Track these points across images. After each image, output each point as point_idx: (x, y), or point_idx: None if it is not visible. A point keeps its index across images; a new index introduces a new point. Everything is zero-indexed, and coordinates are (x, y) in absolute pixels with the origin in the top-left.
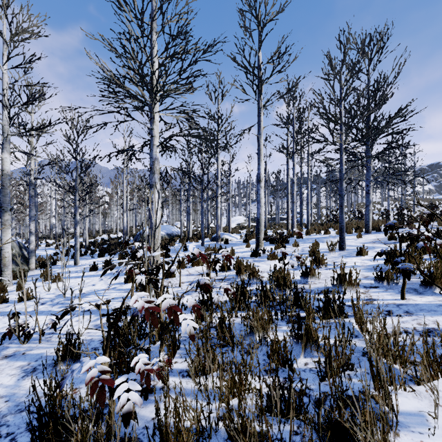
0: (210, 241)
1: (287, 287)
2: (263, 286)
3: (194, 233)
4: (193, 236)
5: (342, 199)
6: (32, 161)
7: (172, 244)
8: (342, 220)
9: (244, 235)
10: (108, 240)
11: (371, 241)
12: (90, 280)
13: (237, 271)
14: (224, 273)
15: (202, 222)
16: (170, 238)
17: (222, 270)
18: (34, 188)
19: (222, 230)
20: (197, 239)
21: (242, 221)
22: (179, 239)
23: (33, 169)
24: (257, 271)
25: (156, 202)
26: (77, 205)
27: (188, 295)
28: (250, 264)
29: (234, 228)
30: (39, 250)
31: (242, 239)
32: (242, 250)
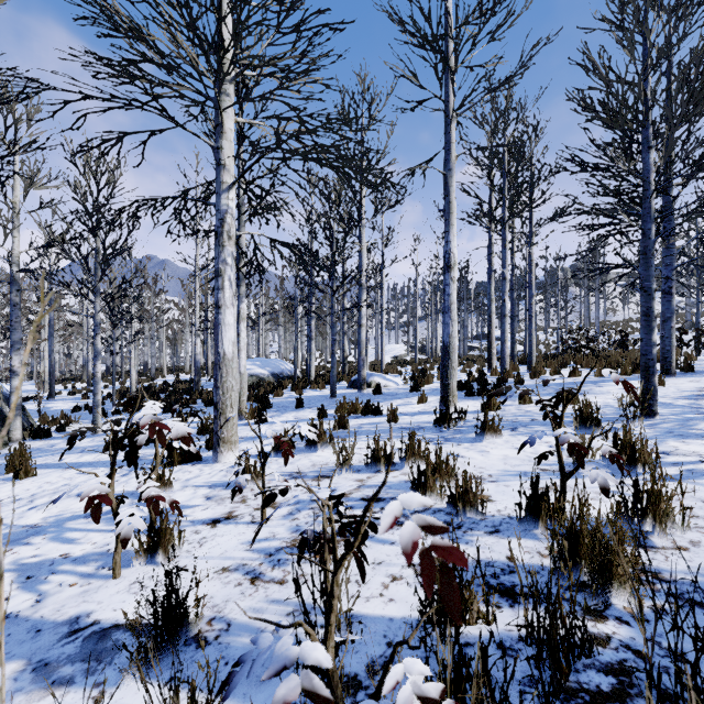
0: (347, 387)
1: (613, 577)
2: (557, 611)
3: (320, 372)
4: (316, 378)
5: (651, 298)
6: (16, 239)
7: (278, 394)
8: (649, 347)
9: (410, 378)
10: (172, 384)
11: (697, 393)
12: (86, 476)
13: (416, 481)
14: (380, 477)
15: (332, 352)
16: (277, 382)
17: (374, 466)
18: (19, 290)
19: (368, 367)
20: (323, 384)
21: (401, 352)
22: (291, 385)
23: (18, 254)
24: (476, 488)
25: (227, 308)
26: (96, 321)
27: (276, 567)
28: (447, 458)
29: (389, 363)
30: (55, 401)
31: (407, 386)
32: (410, 409)
